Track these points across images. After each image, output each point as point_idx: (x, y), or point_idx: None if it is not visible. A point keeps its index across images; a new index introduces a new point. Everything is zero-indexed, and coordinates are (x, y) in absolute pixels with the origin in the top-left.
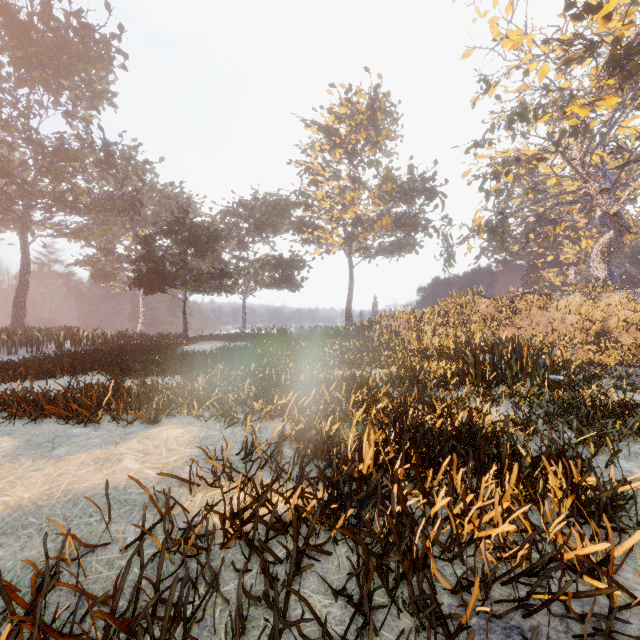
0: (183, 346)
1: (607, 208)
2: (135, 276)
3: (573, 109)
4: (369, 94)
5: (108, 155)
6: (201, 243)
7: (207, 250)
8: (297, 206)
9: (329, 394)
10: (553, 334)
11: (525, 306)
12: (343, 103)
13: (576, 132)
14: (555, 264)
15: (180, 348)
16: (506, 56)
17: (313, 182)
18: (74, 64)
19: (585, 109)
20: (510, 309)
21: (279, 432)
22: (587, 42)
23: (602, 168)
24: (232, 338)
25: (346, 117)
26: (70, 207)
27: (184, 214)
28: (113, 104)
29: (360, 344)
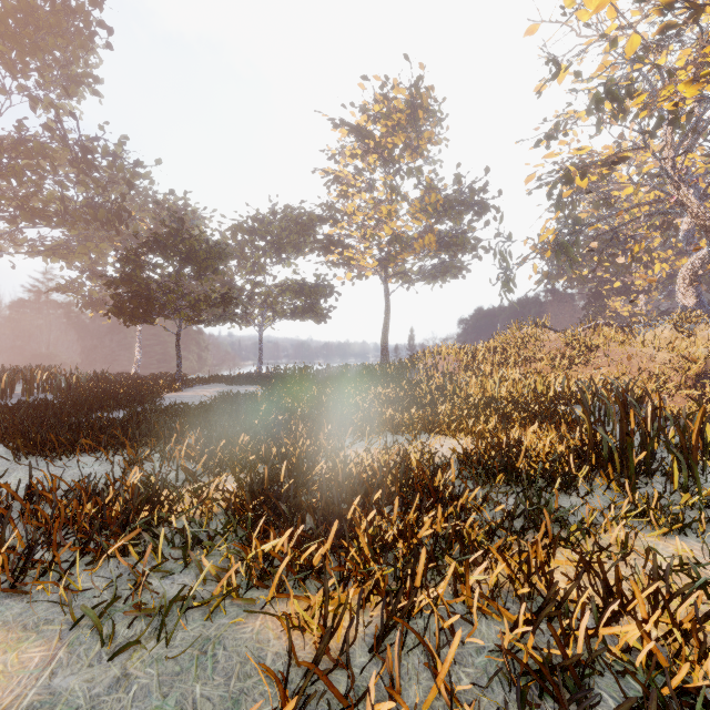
0: (173, 392)
1: (704, 220)
2: (114, 302)
3: (677, 87)
4: (409, 88)
5: (85, 151)
6: (198, 260)
7: (207, 269)
8: (323, 221)
9: (368, 535)
10: (641, 375)
11: (602, 340)
12: (378, 99)
13: (677, 119)
14: (622, 291)
15: (167, 395)
16: (580, 31)
17: (342, 195)
18: (42, 37)
19: (693, 86)
20: (583, 344)
21: (243, 669)
22: (693, 2)
23: (692, 173)
24: (240, 381)
25: (381, 116)
26: (37, 216)
27: (178, 224)
28: (96, 91)
29: (404, 392)
